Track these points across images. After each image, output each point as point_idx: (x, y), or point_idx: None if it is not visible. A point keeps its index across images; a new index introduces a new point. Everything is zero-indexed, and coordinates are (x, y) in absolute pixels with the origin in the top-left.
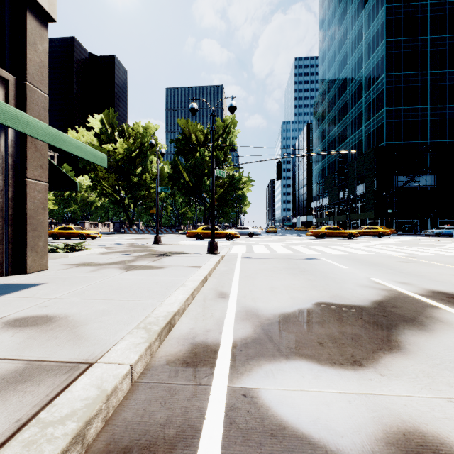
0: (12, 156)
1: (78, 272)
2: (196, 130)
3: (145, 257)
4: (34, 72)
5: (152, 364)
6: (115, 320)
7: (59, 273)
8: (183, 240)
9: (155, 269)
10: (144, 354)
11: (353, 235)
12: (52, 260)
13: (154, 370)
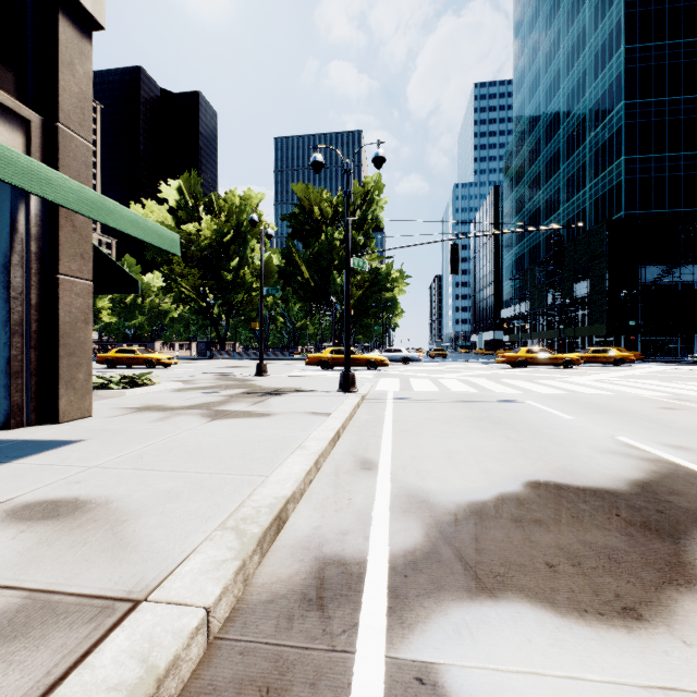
0: (37, 240)
1: (137, 421)
2: (320, 200)
3: (241, 396)
4: (70, 109)
5: (246, 601)
6: (187, 510)
7: (108, 423)
8: (301, 370)
9: (257, 418)
10: (232, 582)
11: (572, 361)
12: (101, 401)
13: (251, 613)
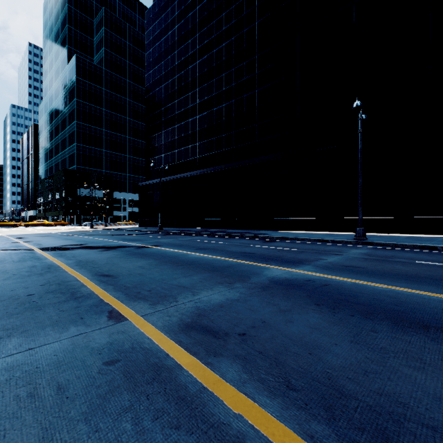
0: None
1: None
2: None
3: None
4: None
5: None
6: None
7: None
8: None
9: None
10: None
11: (18, 225)
12: None
13: None
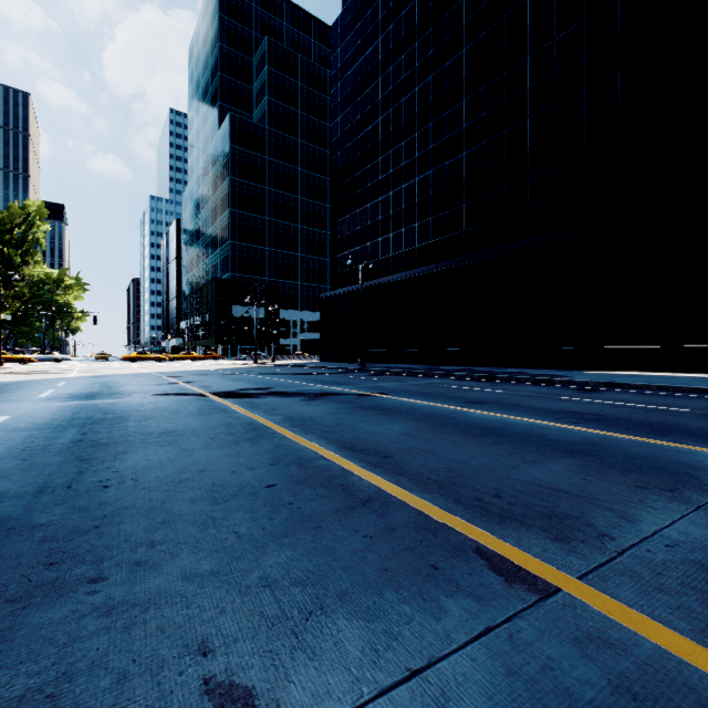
0: None
1: None
2: None
3: None
4: None
5: None
6: None
7: None
8: None
9: None
10: None
11: (162, 359)
12: None
13: None
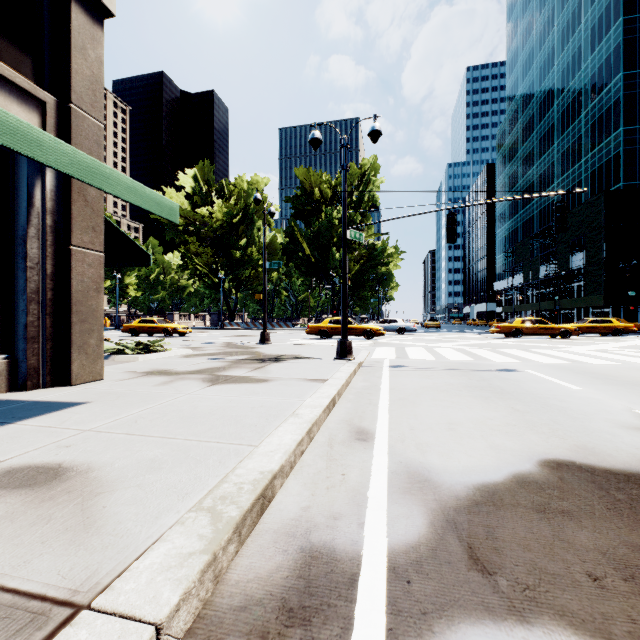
0: (52, 213)
1: (142, 384)
2: (320, 182)
3: (243, 362)
4: (83, 90)
5: (214, 605)
6: (166, 484)
7: (116, 386)
8: (301, 339)
9: (254, 384)
10: (196, 584)
11: (570, 332)
12: (116, 365)
13: (217, 625)
